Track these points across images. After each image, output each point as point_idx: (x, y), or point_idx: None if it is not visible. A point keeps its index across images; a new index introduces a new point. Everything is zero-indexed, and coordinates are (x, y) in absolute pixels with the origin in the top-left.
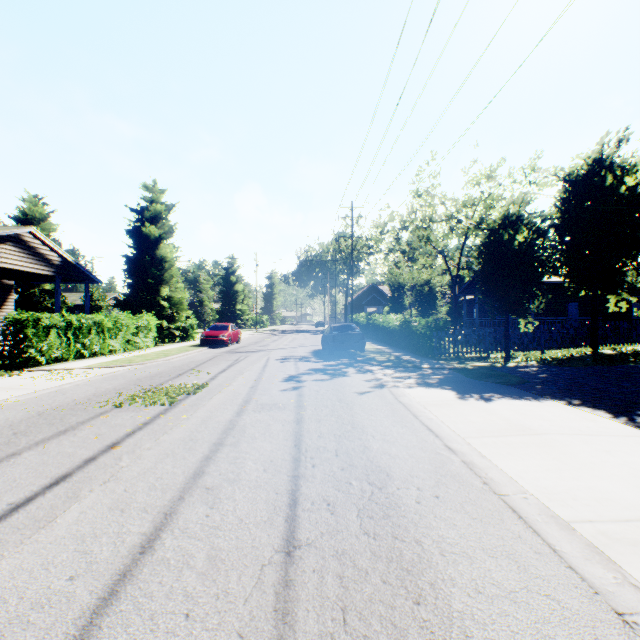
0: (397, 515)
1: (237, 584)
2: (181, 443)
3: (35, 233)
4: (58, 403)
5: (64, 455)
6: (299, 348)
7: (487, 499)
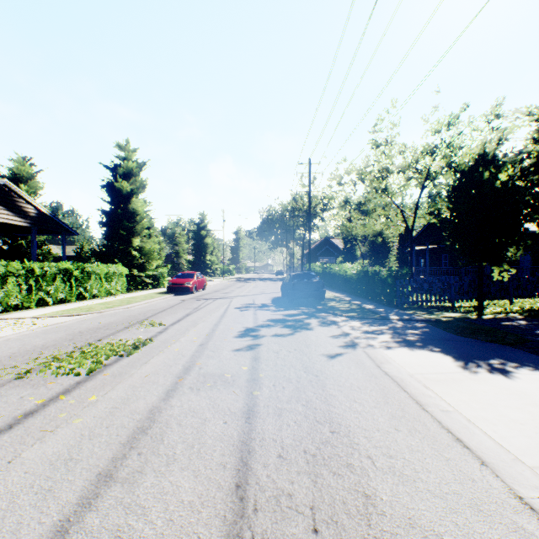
0: None
1: None
2: (43, 472)
3: (8, 185)
4: None
5: None
6: (260, 295)
7: None
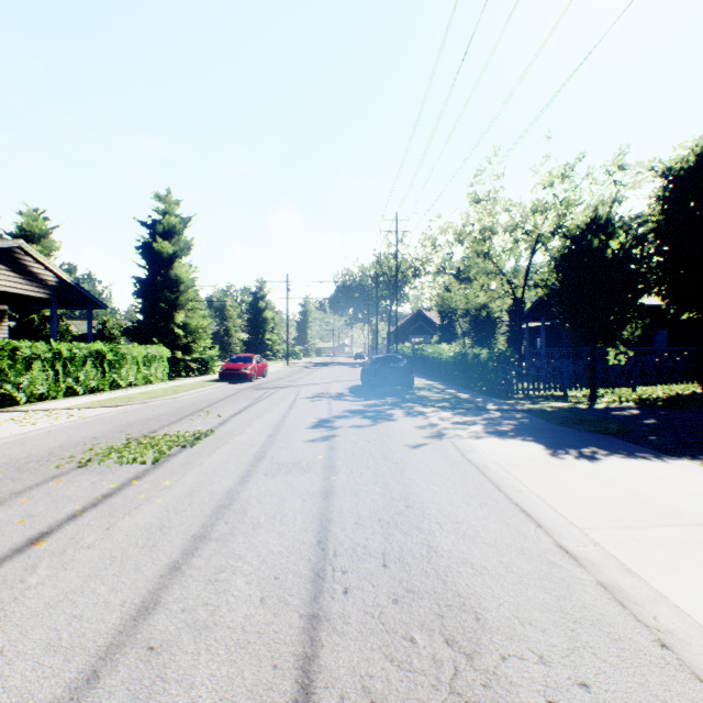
0: None
1: None
2: (143, 535)
3: (24, 248)
4: (6, 459)
5: None
6: (334, 383)
7: (690, 697)
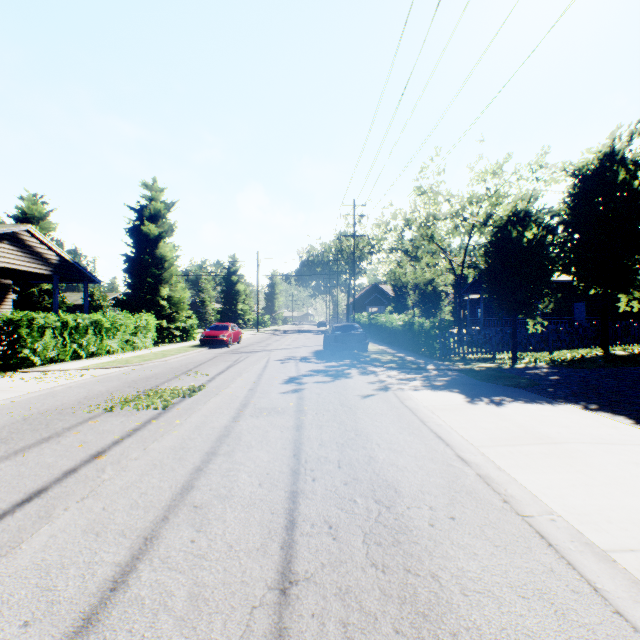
0: (408, 541)
1: (221, 634)
2: (171, 452)
3: (32, 231)
4: (46, 407)
5: (43, 466)
6: (300, 348)
7: (510, 521)
